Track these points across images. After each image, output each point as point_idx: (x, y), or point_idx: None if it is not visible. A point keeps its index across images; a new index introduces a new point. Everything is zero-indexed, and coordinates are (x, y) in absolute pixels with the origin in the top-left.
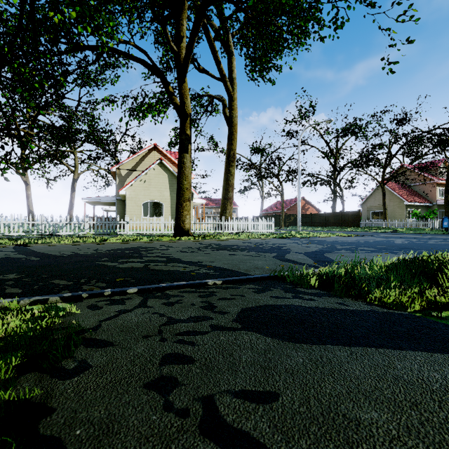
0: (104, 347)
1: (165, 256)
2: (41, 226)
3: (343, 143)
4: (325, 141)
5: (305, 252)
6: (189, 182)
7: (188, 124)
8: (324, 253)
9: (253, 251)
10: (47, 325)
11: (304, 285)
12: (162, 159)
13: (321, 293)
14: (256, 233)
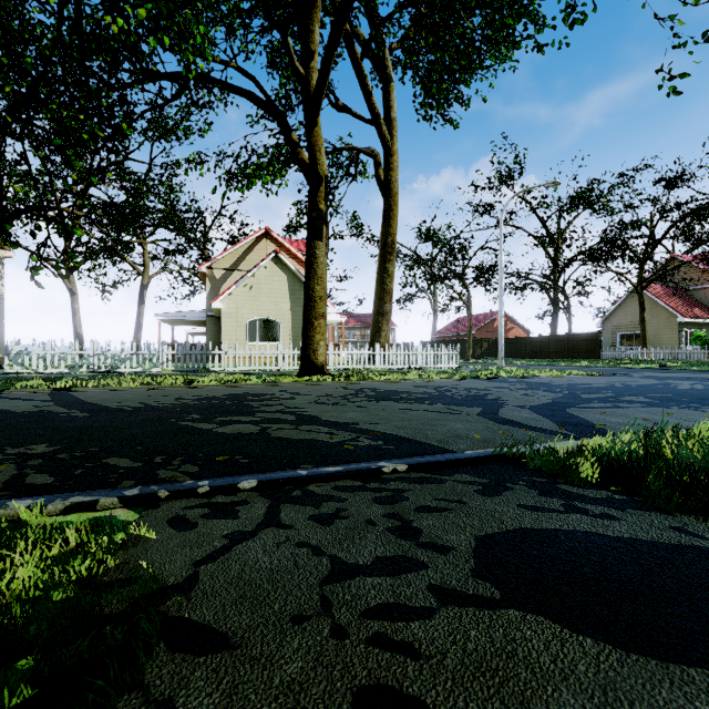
0: (212, 653)
1: (292, 411)
2: (92, 359)
3: (570, 221)
4: (539, 219)
5: (530, 405)
6: (323, 288)
7: (322, 193)
8: (565, 408)
9: (439, 403)
10: (90, 575)
11: (571, 478)
12: (278, 252)
13: (618, 500)
14: (430, 369)
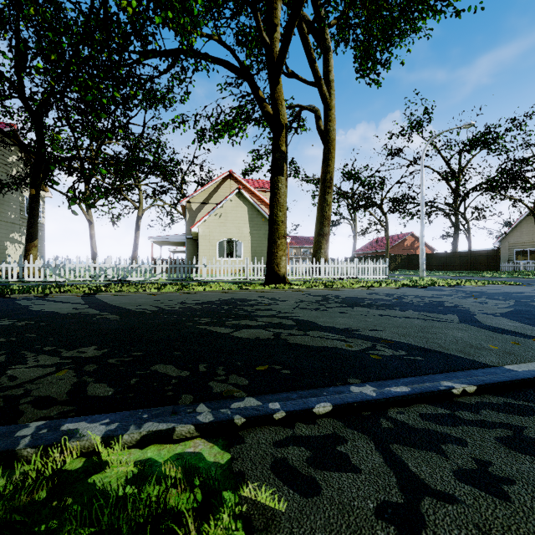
0: None
1: (286, 316)
2: (108, 271)
3: (469, 160)
4: (443, 158)
5: (498, 313)
6: (284, 213)
7: (283, 138)
8: None
9: (409, 309)
10: None
11: None
12: (240, 188)
13: None
14: (365, 279)
